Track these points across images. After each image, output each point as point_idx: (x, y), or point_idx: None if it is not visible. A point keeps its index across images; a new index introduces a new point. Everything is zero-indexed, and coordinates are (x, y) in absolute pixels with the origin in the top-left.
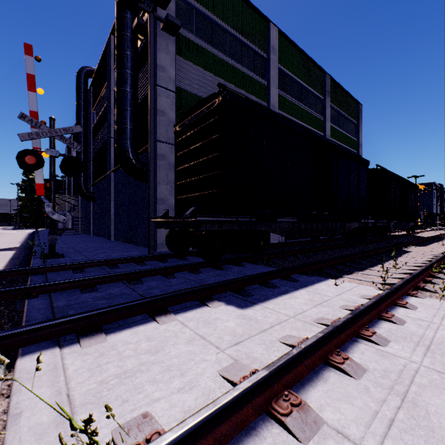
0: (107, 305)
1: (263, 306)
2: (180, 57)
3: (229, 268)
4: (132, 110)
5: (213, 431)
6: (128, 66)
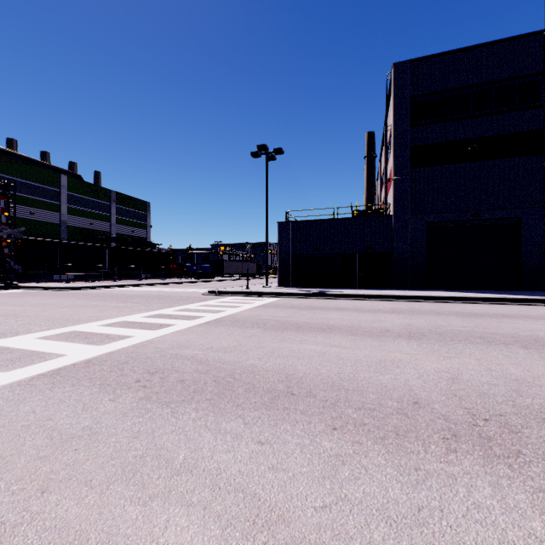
0: None
1: None
2: None
3: None
4: None
5: None
6: None
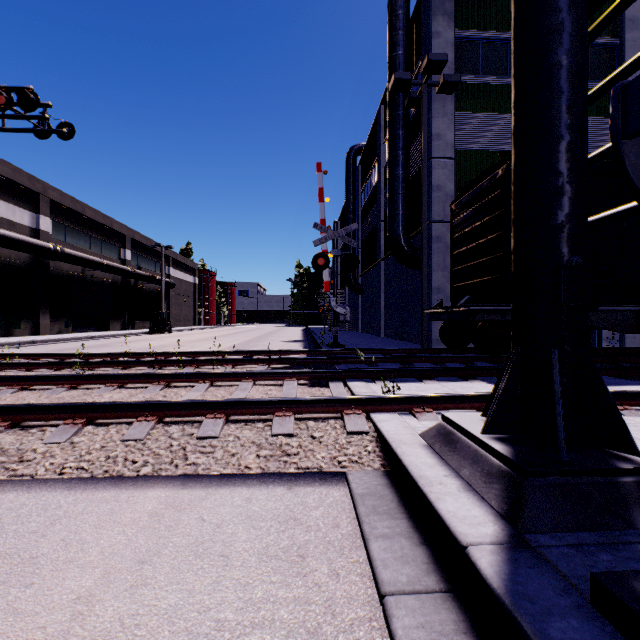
0: None
1: None
2: (460, 112)
3: None
4: (404, 193)
5: (445, 404)
6: (399, 147)
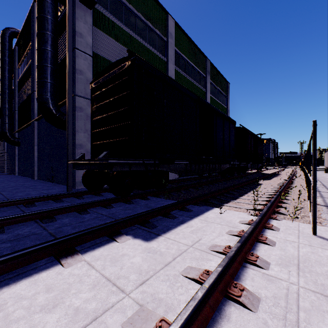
0: (10, 249)
1: (165, 237)
2: (96, 28)
3: (137, 202)
4: (52, 67)
5: None
6: (48, 28)
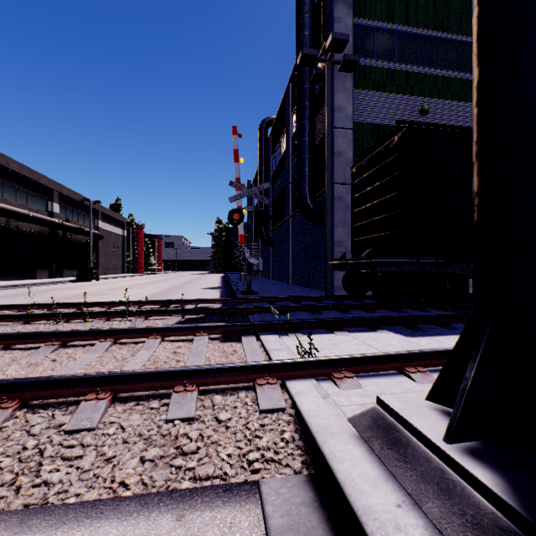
0: None
1: (430, 338)
2: (358, 89)
3: (409, 312)
4: (310, 157)
5: (364, 366)
6: (306, 117)
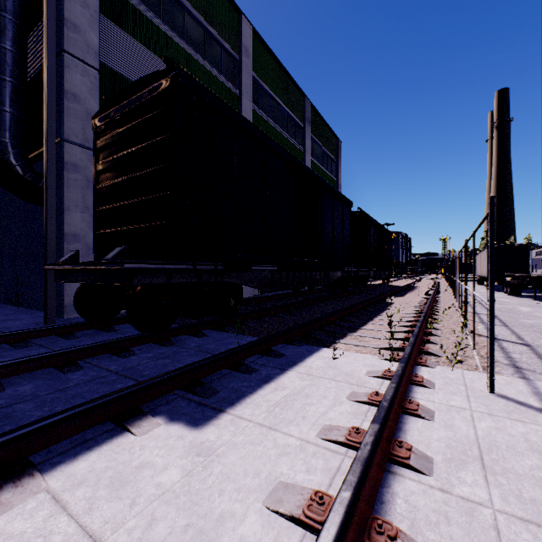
0: None
1: (234, 414)
2: (108, 19)
3: (183, 342)
4: (15, 82)
5: None
6: (6, 6)
